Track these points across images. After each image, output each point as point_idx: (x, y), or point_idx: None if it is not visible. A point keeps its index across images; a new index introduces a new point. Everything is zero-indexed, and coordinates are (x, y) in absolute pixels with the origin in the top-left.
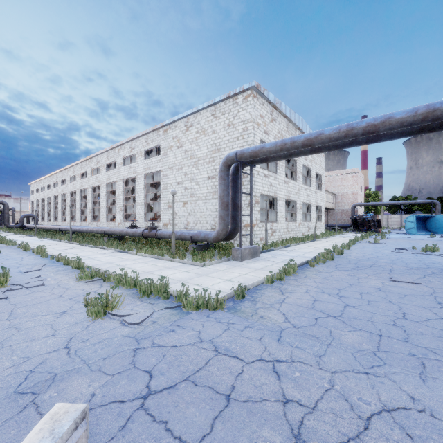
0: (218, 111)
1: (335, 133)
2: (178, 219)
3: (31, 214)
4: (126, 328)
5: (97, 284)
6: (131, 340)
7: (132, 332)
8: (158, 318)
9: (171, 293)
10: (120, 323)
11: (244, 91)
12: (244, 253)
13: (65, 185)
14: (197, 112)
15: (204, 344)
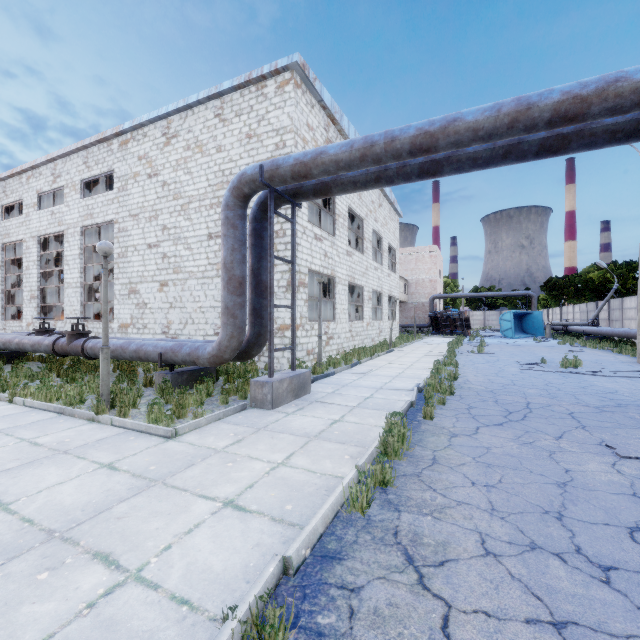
0: (228, 108)
1: (488, 119)
2: (149, 316)
3: None
4: None
5: None
6: None
7: None
8: None
9: None
10: None
11: (278, 71)
12: (279, 391)
13: None
14: (187, 109)
15: None
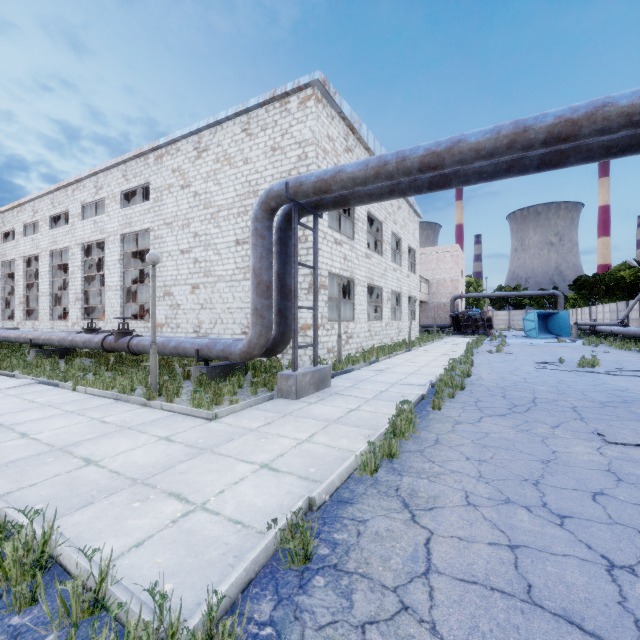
0: (254, 123)
1: (489, 140)
2: (182, 316)
3: None
4: None
5: None
6: None
7: None
8: None
9: (63, 563)
10: None
11: (301, 88)
12: (302, 383)
13: None
14: (217, 125)
15: None
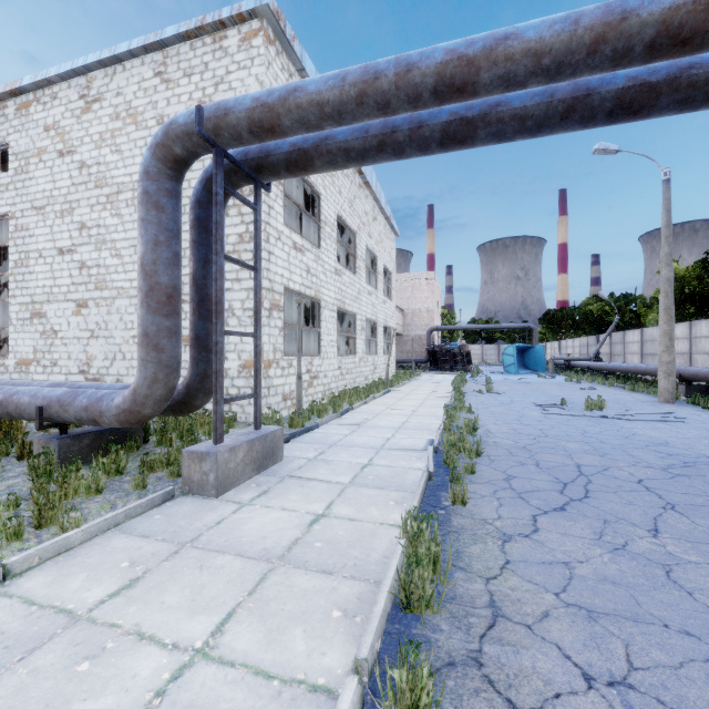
0: (173, 64)
1: (559, 35)
2: (60, 349)
3: None
4: None
5: None
6: None
7: None
8: None
9: None
10: None
11: (243, 17)
12: (230, 465)
13: None
14: (116, 63)
15: None
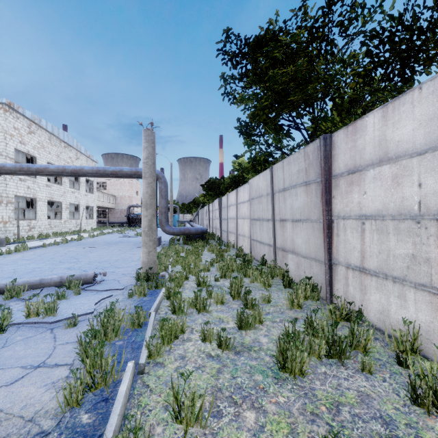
0: None
1: (56, 169)
2: None
3: None
4: None
5: None
6: None
7: None
8: None
9: None
10: None
11: None
12: None
13: None
14: None
15: None
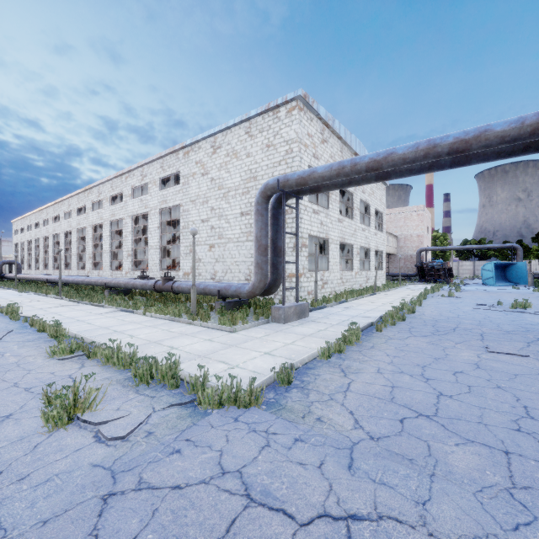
0: (254, 127)
1: (411, 153)
2: (202, 267)
3: (12, 261)
4: (100, 448)
5: (77, 363)
6: (104, 476)
7: (109, 457)
8: (156, 426)
9: (183, 378)
10: (94, 437)
11: (288, 102)
12: (288, 313)
13: (57, 223)
14: (227, 129)
15: (227, 480)
